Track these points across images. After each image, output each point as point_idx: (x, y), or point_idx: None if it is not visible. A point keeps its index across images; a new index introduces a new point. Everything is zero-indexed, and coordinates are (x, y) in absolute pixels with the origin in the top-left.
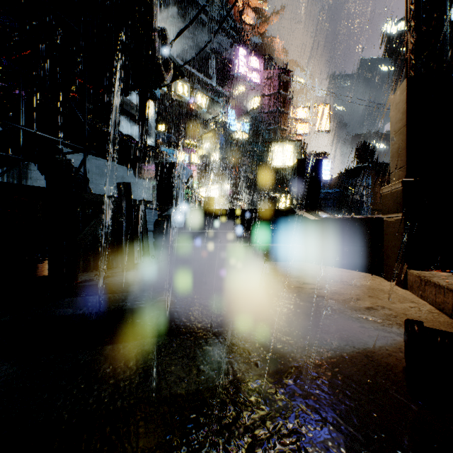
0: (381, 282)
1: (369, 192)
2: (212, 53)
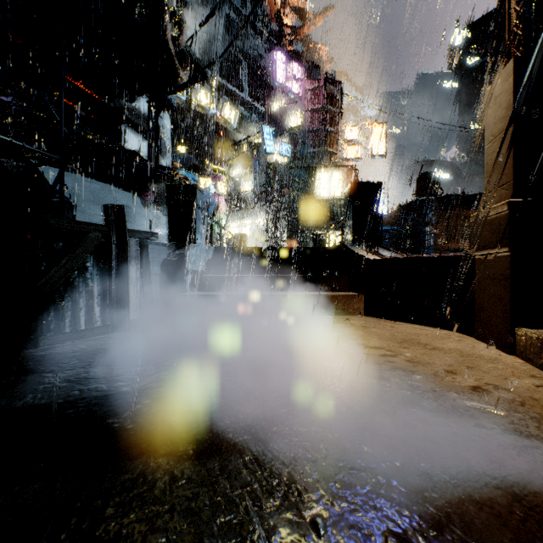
0: (474, 345)
1: (432, 230)
2: (244, 59)
